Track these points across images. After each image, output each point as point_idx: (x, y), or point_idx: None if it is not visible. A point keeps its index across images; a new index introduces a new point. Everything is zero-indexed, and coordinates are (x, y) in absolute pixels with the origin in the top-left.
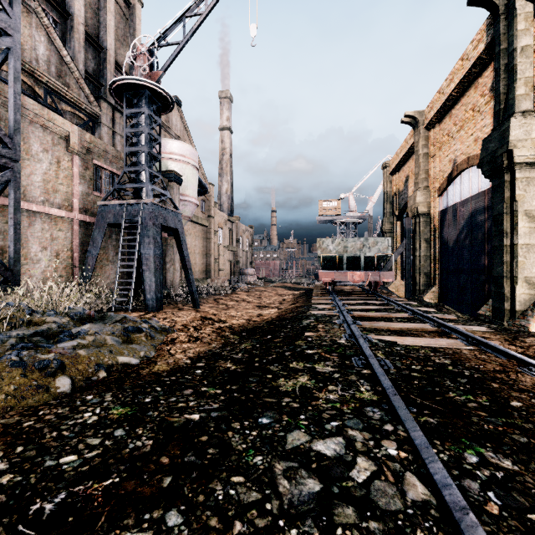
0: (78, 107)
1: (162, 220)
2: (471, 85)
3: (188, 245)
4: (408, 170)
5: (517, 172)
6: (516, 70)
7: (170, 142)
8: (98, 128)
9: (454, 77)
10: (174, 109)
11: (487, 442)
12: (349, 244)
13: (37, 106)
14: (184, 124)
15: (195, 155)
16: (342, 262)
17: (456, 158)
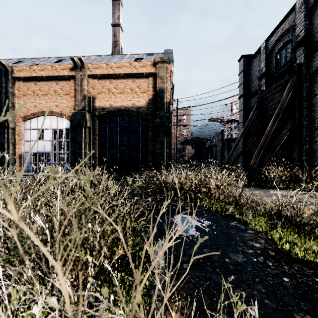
0: None
1: None
2: None
3: None
4: None
5: (10, 130)
6: (9, 98)
7: None
8: None
9: None
10: None
11: None
12: None
13: None
14: None
15: None
16: None
17: None
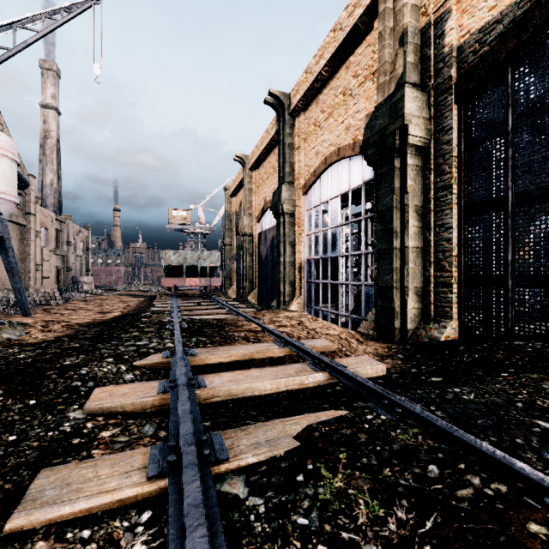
0: None
1: None
2: (272, 151)
3: None
4: (241, 196)
5: (286, 218)
6: (286, 156)
7: None
8: None
9: (263, 141)
10: None
11: (203, 336)
12: (189, 256)
13: None
14: None
15: (14, 148)
16: (183, 271)
17: (266, 198)
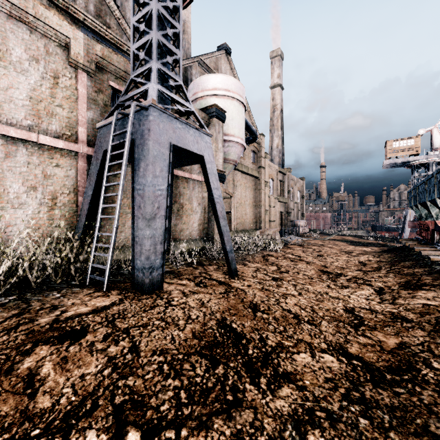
0: (120, 50)
1: (173, 137)
2: None
3: (238, 196)
4: None
5: None
6: None
7: (214, 77)
8: None
9: None
10: (223, 58)
11: None
12: None
13: None
14: (233, 72)
15: (241, 90)
16: None
17: None
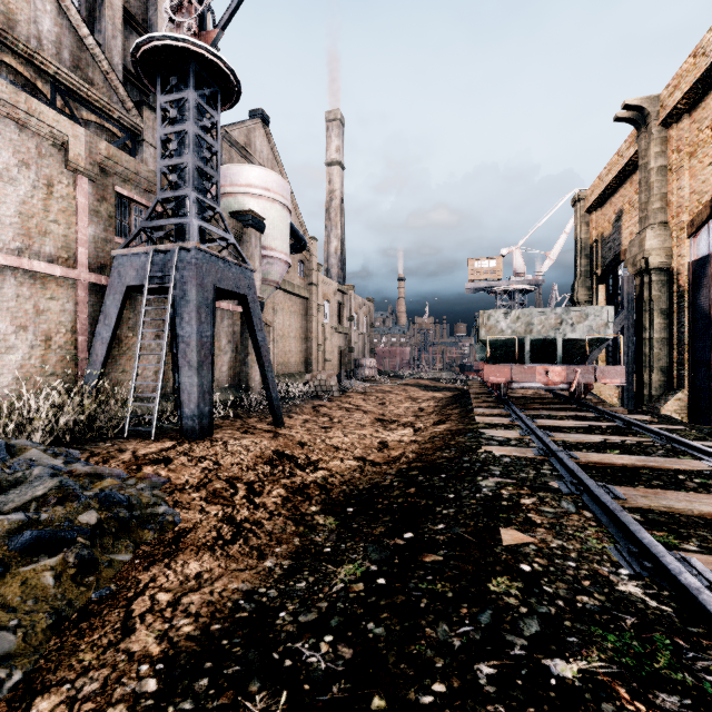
0: (108, 116)
1: (216, 278)
2: None
3: (279, 325)
4: (621, 201)
5: None
6: None
7: (248, 169)
8: (140, 149)
9: None
10: (258, 129)
11: None
12: (536, 319)
13: (5, 87)
14: (273, 150)
15: (285, 189)
16: (521, 350)
17: None
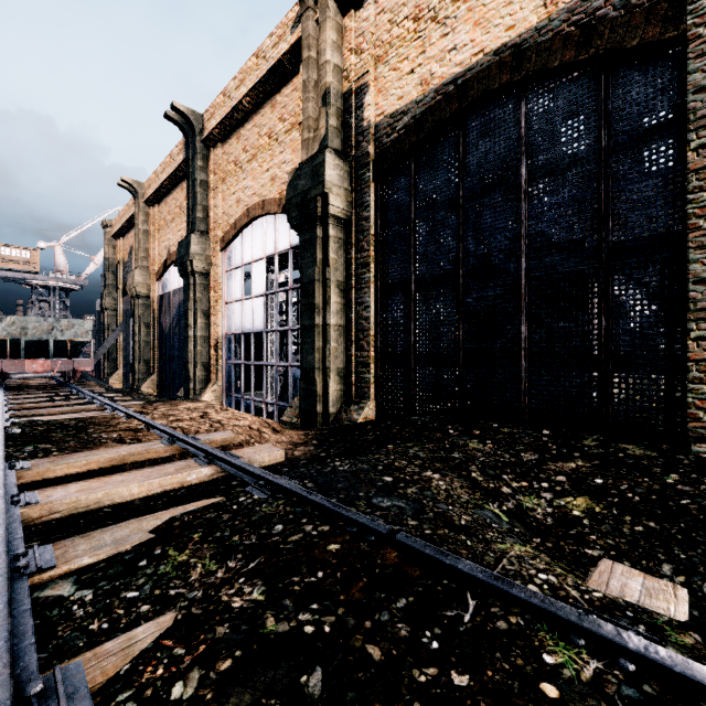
0: None
1: None
2: (179, 184)
3: None
4: (133, 240)
5: (197, 278)
6: (197, 196)
7: None
8: None
9: (166, 168)
10: None
11: (47, 443)
12: (31, 325)
13: None
14: None
15: None
16: (19, 348)
17: (170, 247)
